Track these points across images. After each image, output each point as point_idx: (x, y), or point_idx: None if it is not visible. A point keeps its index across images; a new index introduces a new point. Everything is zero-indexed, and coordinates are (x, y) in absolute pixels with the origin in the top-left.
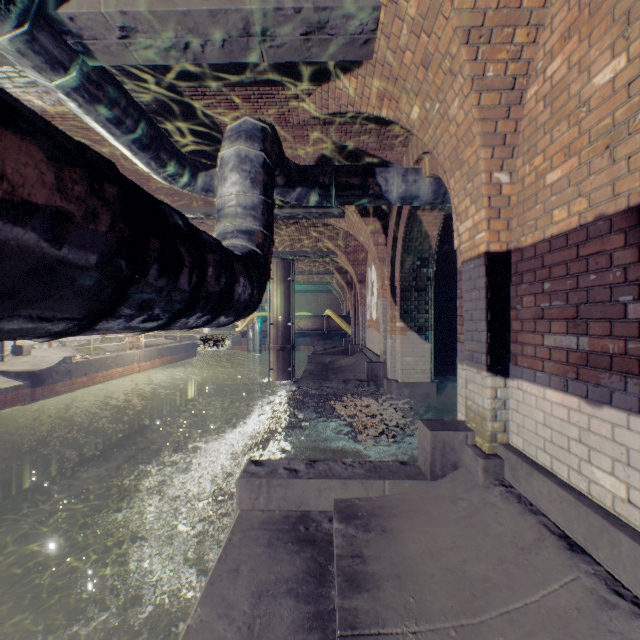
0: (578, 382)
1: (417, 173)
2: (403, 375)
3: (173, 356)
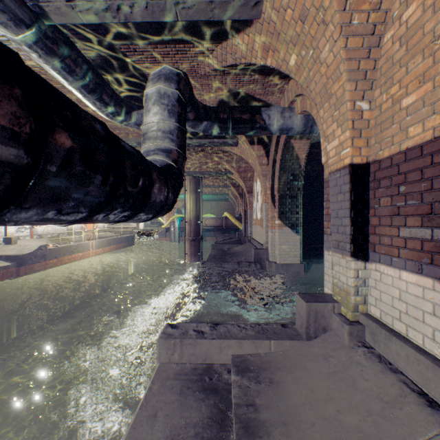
0: (432, 266)
1: (291, 111)
2: (280, 258)
3: (118, 245)
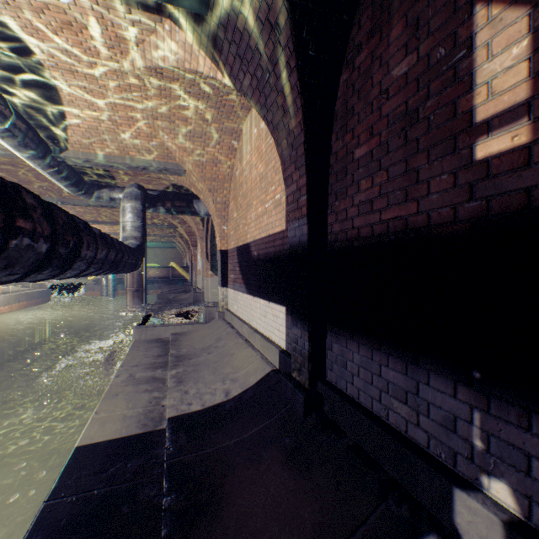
0: (234, 286)
1: None
2: (212, 298)
3: (29, 301)
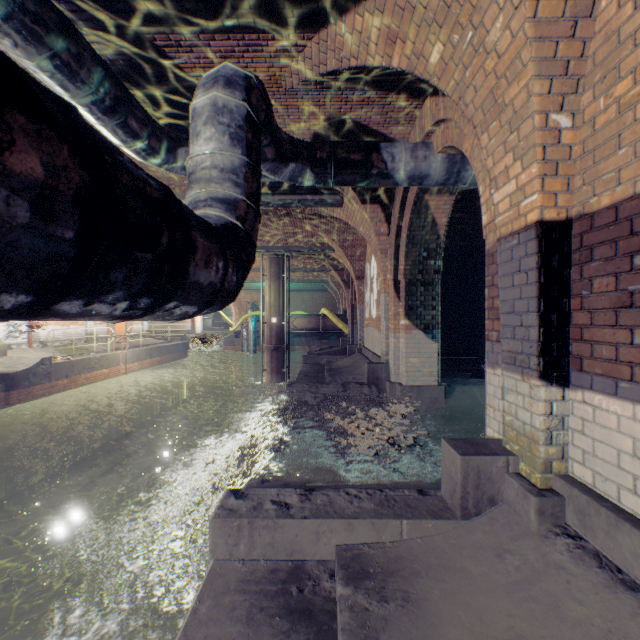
0: None
1: (428, 148)
2: (408, 378)
3: (163, 357)
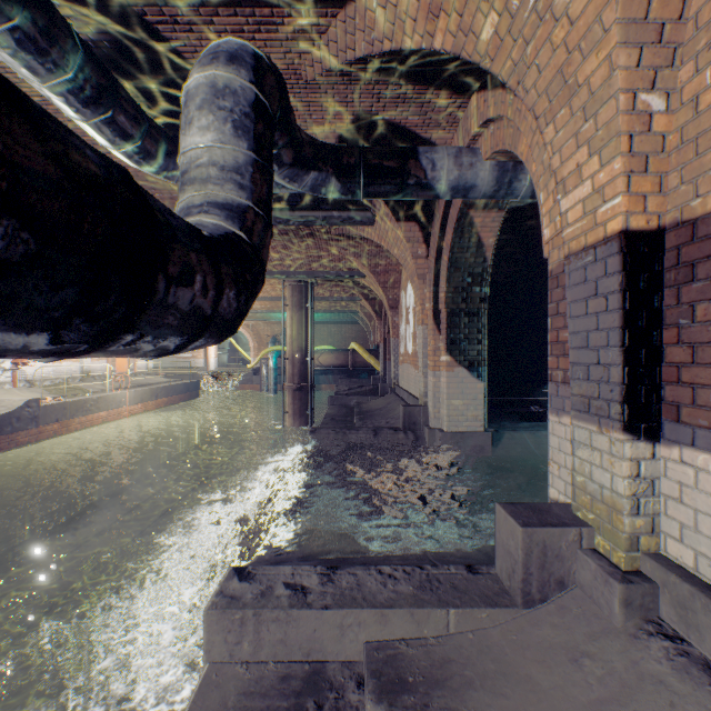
0: None
1: (474, 154)
2: (450, 423)
3: (171, 397)
